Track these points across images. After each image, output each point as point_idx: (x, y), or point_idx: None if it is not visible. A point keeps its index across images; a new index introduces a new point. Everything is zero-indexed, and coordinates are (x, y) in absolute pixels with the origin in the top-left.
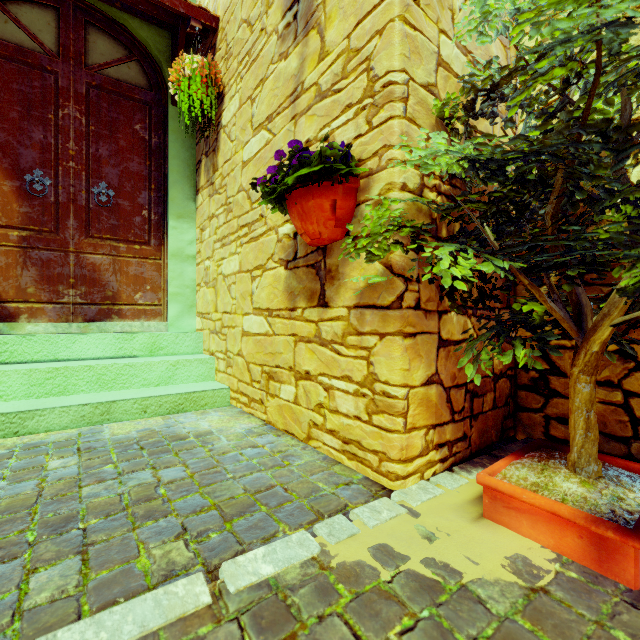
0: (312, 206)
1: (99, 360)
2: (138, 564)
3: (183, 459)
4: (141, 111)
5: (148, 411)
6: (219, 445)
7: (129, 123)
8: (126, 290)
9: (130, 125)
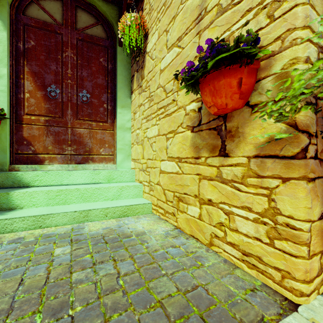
0: (222, 84)
1: (82, 185)
2: None
3: (131, 254)
4: (103, 51)
5: (108, 215)
6: (151, 243)
7: (97, 58)
8: (95, 147)
9: (97, 59)
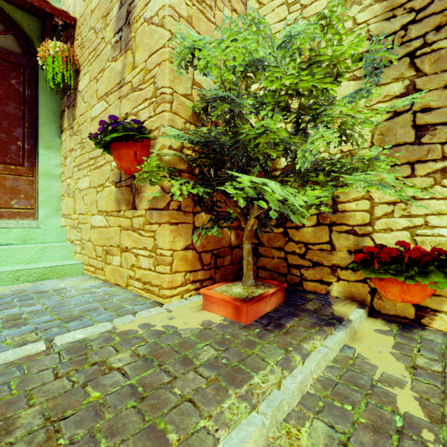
0: (123, 153)
1: None
2: (5, 343)
3: (42, 301)
4: (16, 70)
5: (20, 279)
6: (69, 294)
7: (6, 78)
8: (3, 198)
9: (7, 80)
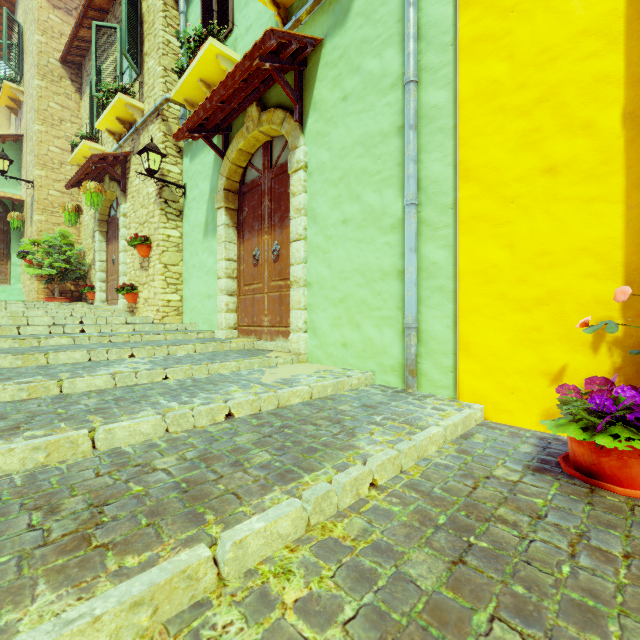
0: (26, 261)
1: None
2: None
3: None
4: (1, 220)
5: None
6: None
7: None
8: None
9: None
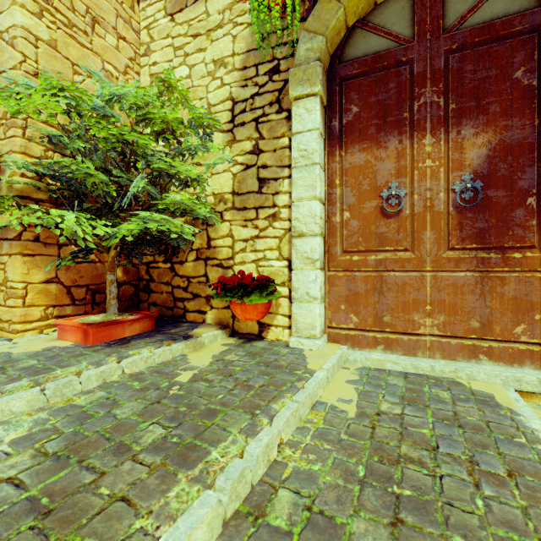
0: None
1: None
2: None
3: None
4: None
5: None
6: None
7: None
8: None
9: None
